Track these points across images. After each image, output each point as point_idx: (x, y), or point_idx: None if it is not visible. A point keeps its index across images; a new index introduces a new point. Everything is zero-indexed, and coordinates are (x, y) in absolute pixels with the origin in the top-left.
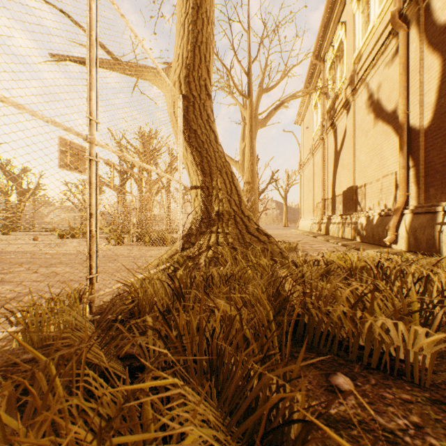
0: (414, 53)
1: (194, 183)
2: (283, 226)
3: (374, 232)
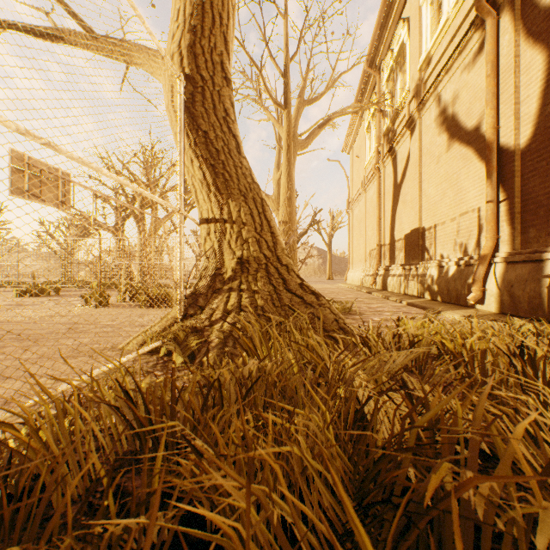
0: (508, 47)
1: (204, 215)
2: (327, 279)
3: (450, 287)
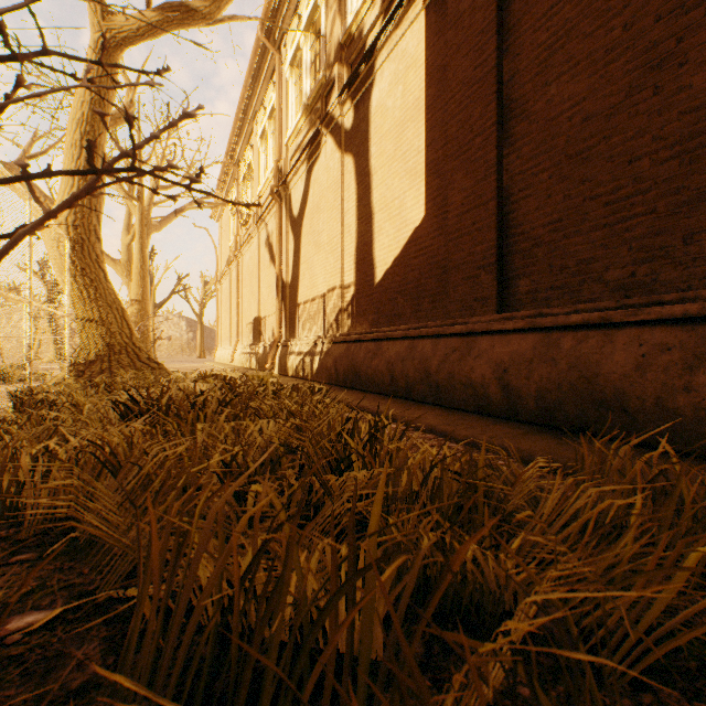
0: (285, 225)
1: (81, 316)
2: (199, 358)
3: (266, 361)
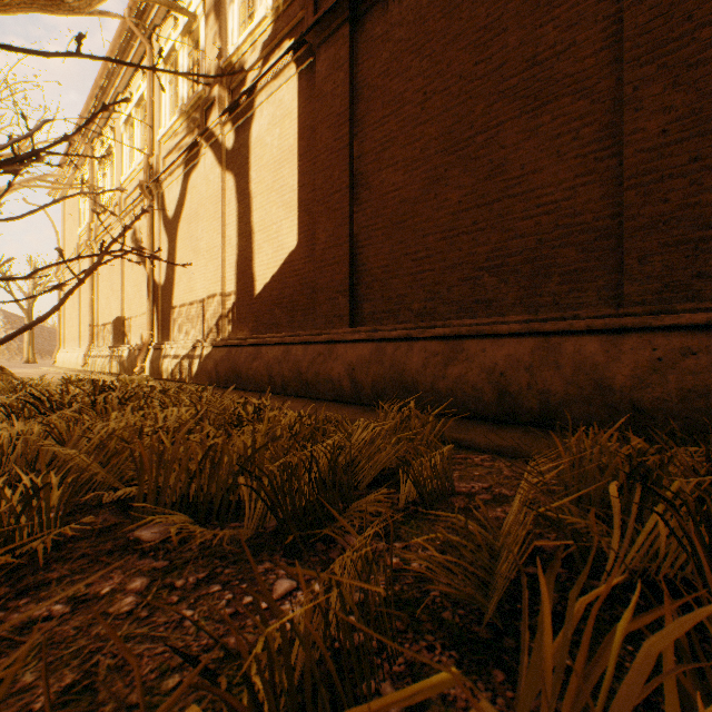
0: (157, 224)
1: None
2: (26, 363)
3: (134, 365)
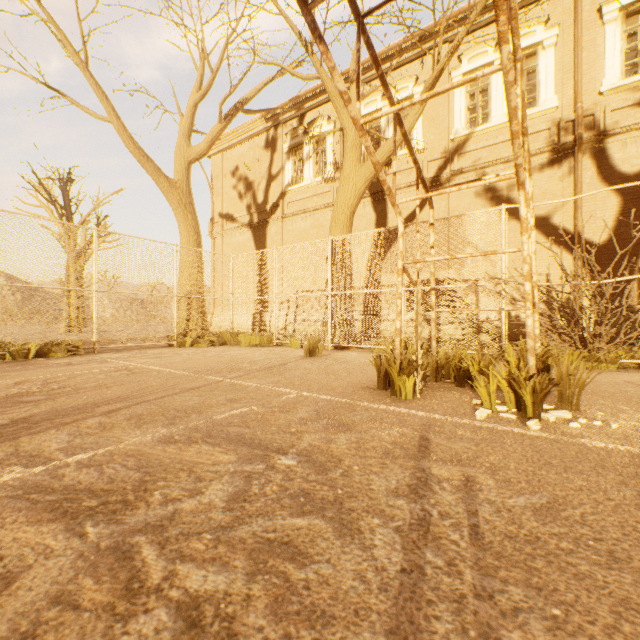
0: (590, 180)
1: None
2: None
3: None
